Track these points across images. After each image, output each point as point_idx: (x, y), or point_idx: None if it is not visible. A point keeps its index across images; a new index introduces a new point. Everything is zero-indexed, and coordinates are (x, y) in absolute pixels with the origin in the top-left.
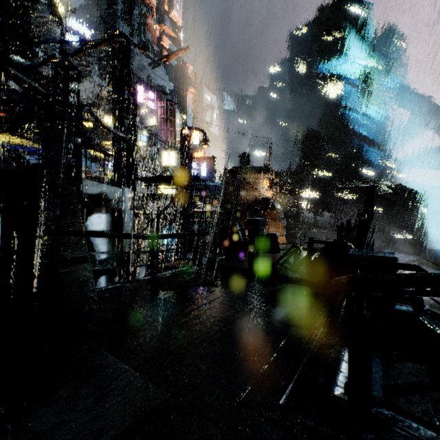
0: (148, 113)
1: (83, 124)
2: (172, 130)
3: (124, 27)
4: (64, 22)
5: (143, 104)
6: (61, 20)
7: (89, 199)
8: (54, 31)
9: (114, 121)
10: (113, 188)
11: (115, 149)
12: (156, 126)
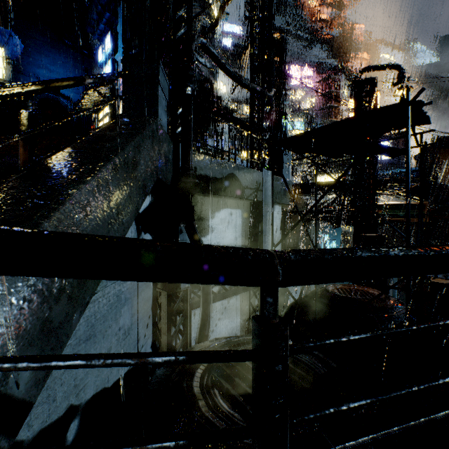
0: (306, 96)
1: (191, 60)
2: (337, 106)
3: (281, 19)
4: (221, 27)
5: (299, 85)
6: (212, 14)
7: (199, 180)
8: (204, 24)
9: (252, 78)
10: (248, 171)
11: (253, 118)
12: (315, 108)
